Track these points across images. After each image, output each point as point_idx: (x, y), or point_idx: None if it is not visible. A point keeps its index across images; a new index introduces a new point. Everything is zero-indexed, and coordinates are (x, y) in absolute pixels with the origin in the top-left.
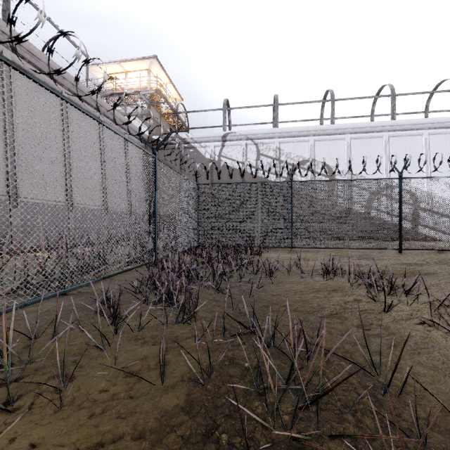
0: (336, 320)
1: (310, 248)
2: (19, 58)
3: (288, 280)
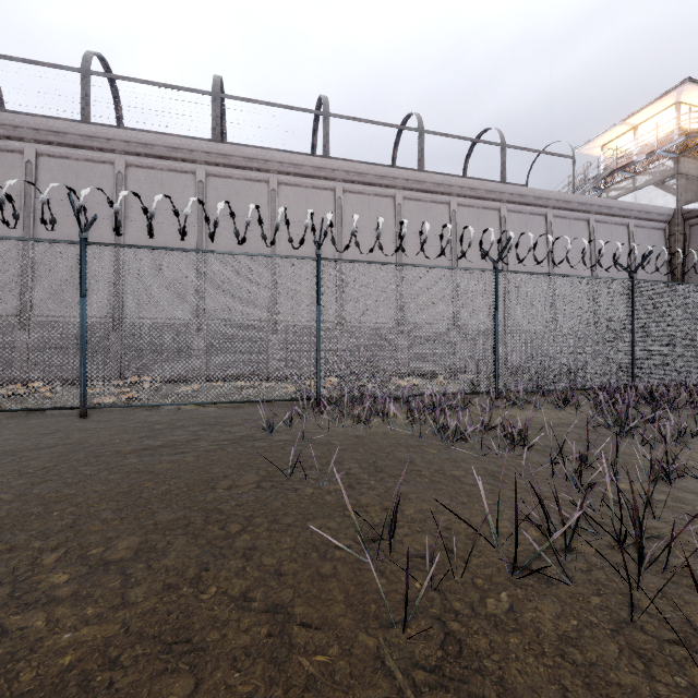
0: None
1: None
2: (511, 205)
3: None
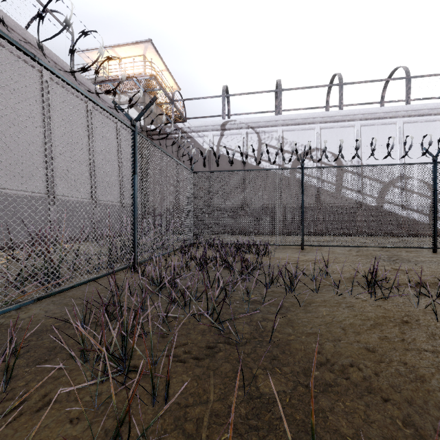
0: None
1: (324, 246)
2: None
3: (319, 298)
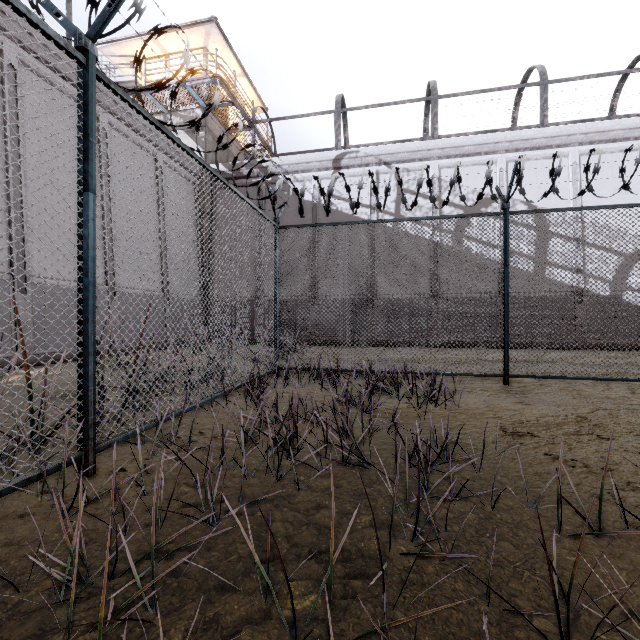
0: None
1: (555, 378)
2: None
3: None
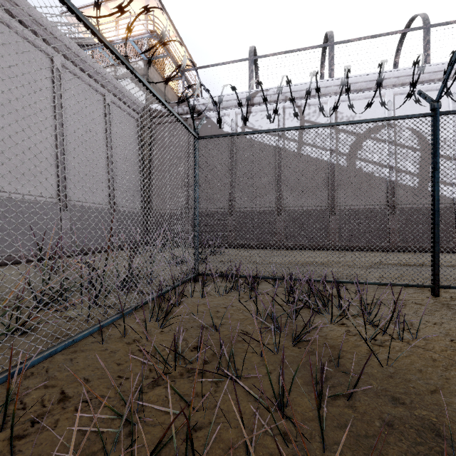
0: None
1: None
2: None
3: None
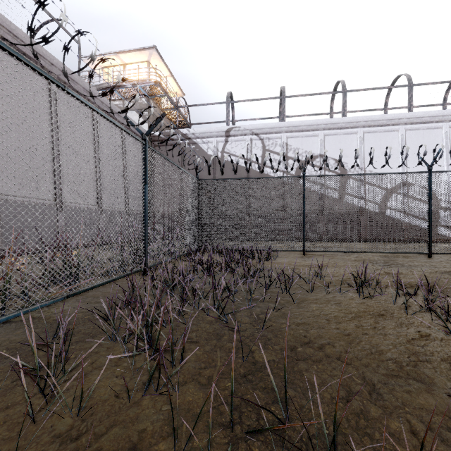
0: (416, 384)
1: (325, 252)
2: None
3: (312, 297)
